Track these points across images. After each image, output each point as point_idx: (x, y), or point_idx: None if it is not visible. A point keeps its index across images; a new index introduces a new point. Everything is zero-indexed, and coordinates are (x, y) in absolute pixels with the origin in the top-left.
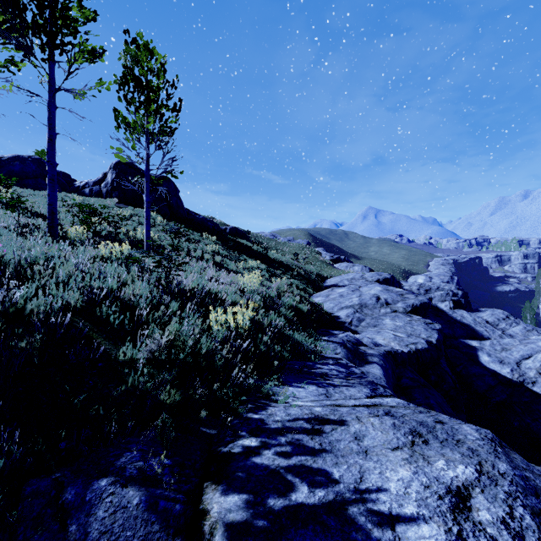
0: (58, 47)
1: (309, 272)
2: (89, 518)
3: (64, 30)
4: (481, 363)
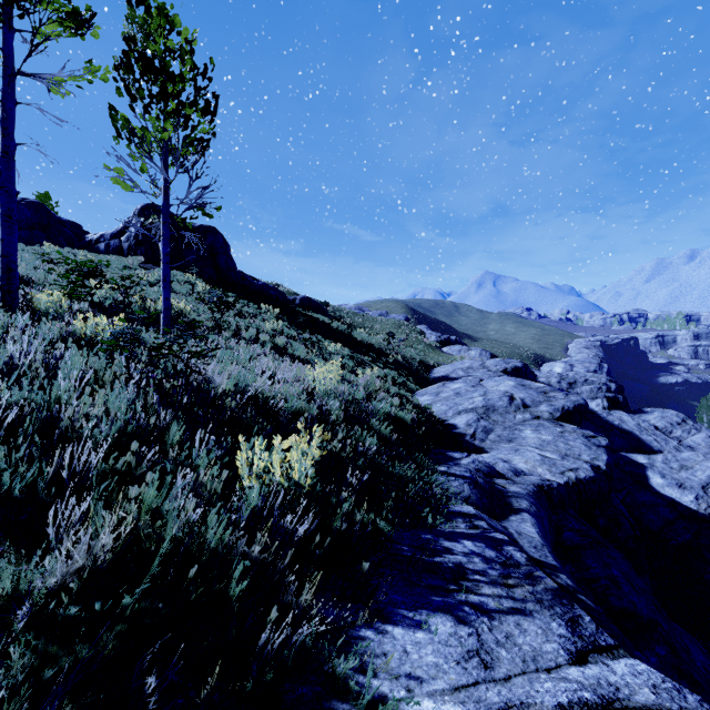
0: (13, 1)
1: (409, 359)
2: None
3: None
4: (652, 488)
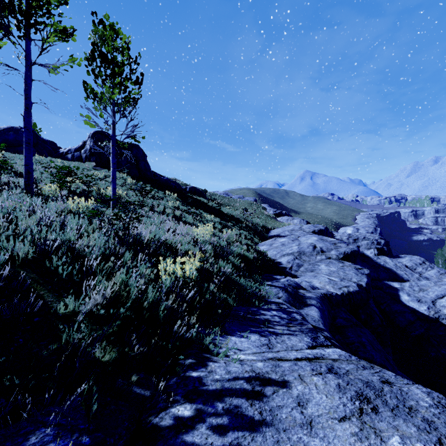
0: (32, 26)
1: (256, 224)
2: None
3: (38, 10)
4: (402, 302)
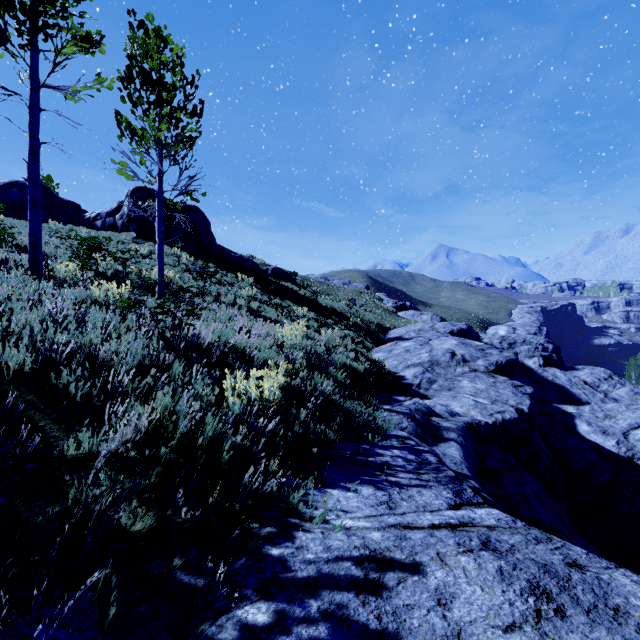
0: (40, 29)
1: (368, 322)
2: None
3: (48, 7)
4: (579, 434)
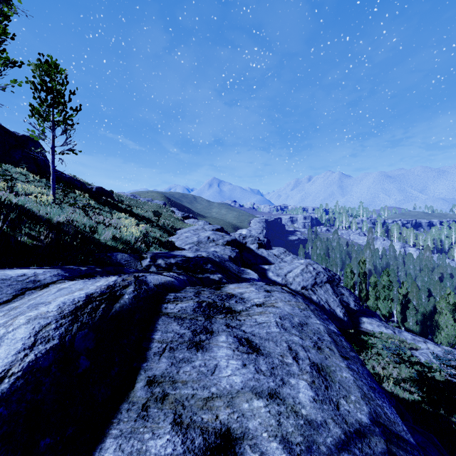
0: None
1: (165, 225)
2: (117, 257)
3: None
4: (268, 277)
